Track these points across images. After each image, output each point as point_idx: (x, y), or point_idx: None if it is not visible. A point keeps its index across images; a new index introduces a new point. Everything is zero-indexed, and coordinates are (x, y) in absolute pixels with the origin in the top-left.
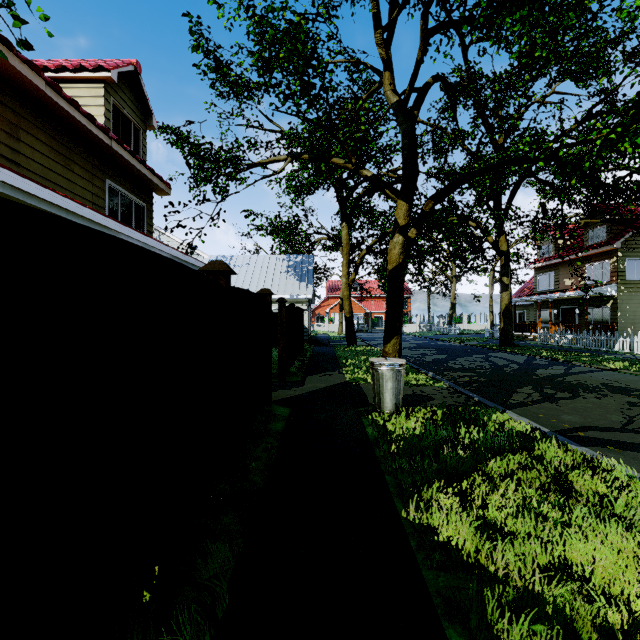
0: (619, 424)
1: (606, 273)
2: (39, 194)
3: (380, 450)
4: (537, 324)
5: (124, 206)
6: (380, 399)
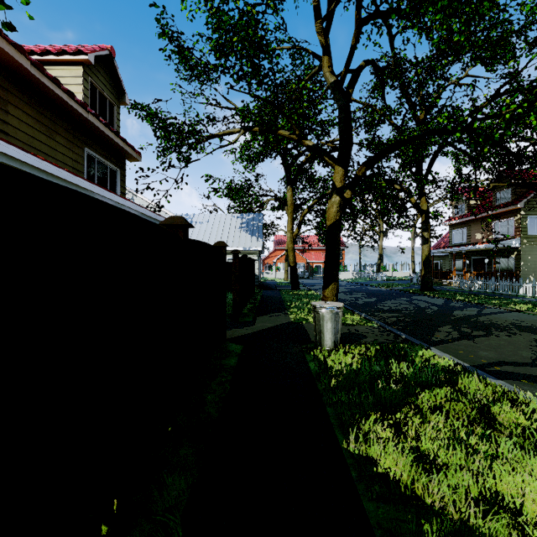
0: (529, 359)
1: (511, 229)
2: (21, 158)
3: (321, 384)
4: (452, 272)
5: (100, 171)
6: (321, 337)
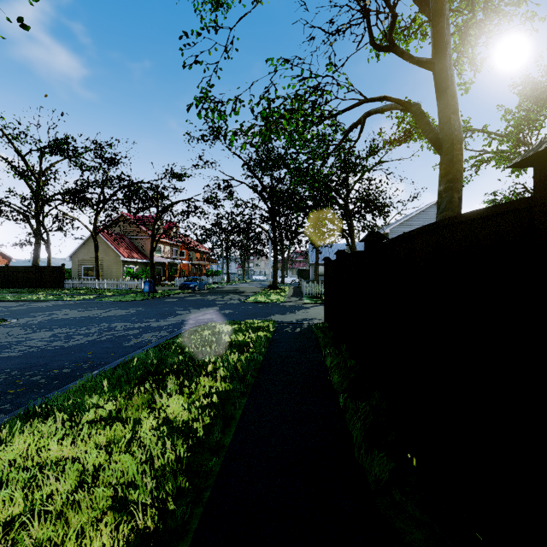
0: None
1: None
2: None
3: None
4: None
5: None
6: None
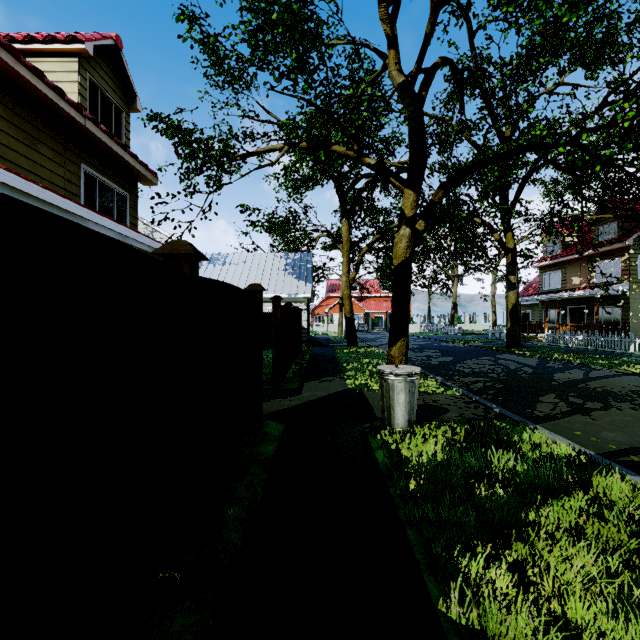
0: None
1: (617, 271)
2: None
3: (396, 487)
4: (544, 324)
5: (103, 195)
6: (390, 414)
